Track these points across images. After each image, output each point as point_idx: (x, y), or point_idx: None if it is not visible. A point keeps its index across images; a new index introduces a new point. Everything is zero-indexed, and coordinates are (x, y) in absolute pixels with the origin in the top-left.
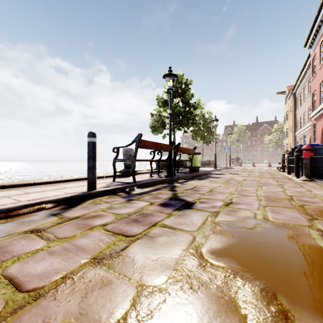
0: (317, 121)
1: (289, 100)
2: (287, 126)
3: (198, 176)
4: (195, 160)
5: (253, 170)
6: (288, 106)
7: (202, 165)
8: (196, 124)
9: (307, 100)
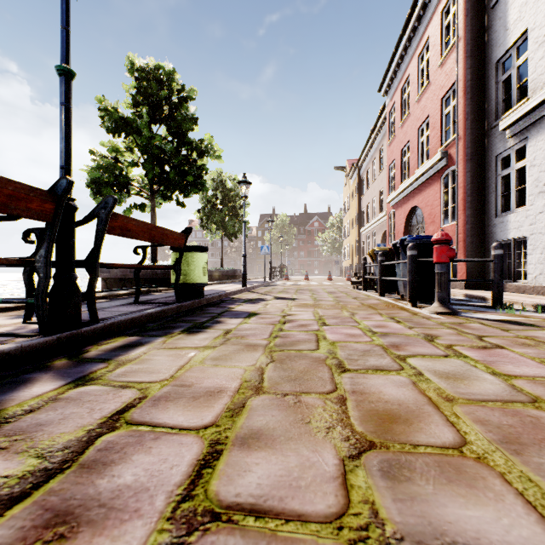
0: (398, 209)
1: (351, 179)
2: (349, 220)
3: (195, 314)
4: (191, 267)
5: (312, 287)
6: (350, 189)
7: (221, 279)
8: (204, 188)
9: (378, 179)
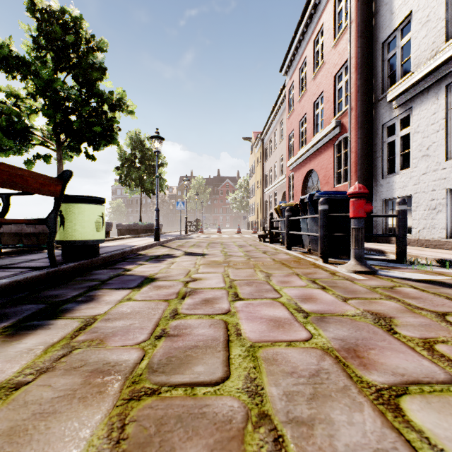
0: (296, 172)
1: (256, 148)
2: (254, 182)
3: (70, 282)
4: (79, 221)
5: (223, 240)
6: (255, 156)
7: (139, 232)
8: (114, 141)
9: (278, 147)
